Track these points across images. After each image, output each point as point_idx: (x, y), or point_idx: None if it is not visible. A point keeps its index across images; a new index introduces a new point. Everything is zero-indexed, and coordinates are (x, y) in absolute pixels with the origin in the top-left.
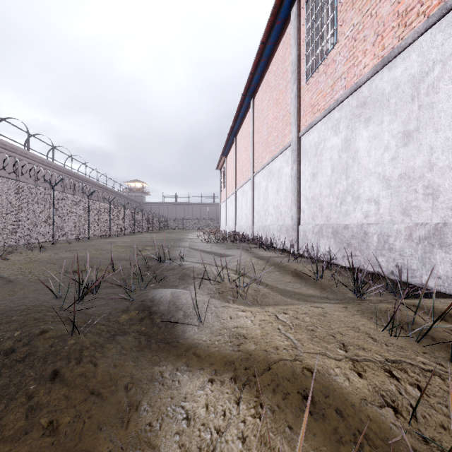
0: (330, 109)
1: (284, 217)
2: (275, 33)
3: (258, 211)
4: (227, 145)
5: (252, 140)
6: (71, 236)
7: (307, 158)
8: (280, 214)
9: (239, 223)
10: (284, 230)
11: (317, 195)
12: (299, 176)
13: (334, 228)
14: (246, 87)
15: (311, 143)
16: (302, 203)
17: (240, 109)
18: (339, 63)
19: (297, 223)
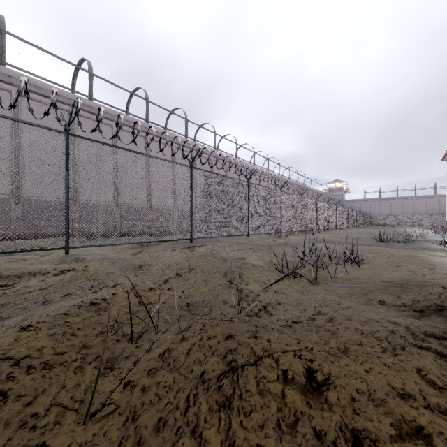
0: None
1: None
2: None
3: None
4: None
5: None
6: (321, 227)
7: None
8: None
9: None
10: None
11: None
12: None
13: None
14: None
15: None
16: None
17: None
18: None
19: None
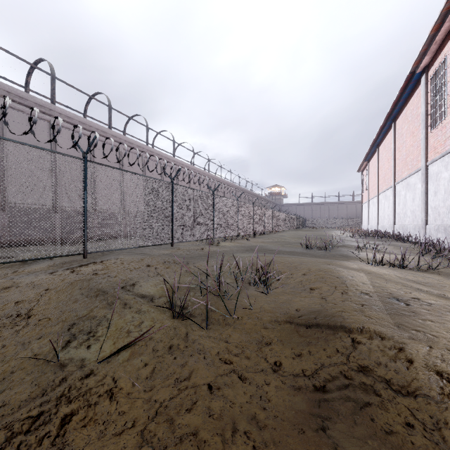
0: (443, 155)
1: (418, 219)
2: (410, 87)
3: (399, 213)
4: (369, 153)
5: (393, 156)
6: (258, 231)
7: (431, 181)
8: (415, 217)
9: (381, 223)
10: (417, 228)
11: (437, 206)
12: (427, 192)
13: (444, 227)
14: (387, 116)
15: (434, 172)
16: (429, 210)
17: (382, 128)
18: (447, 129)
19: (425, 223)
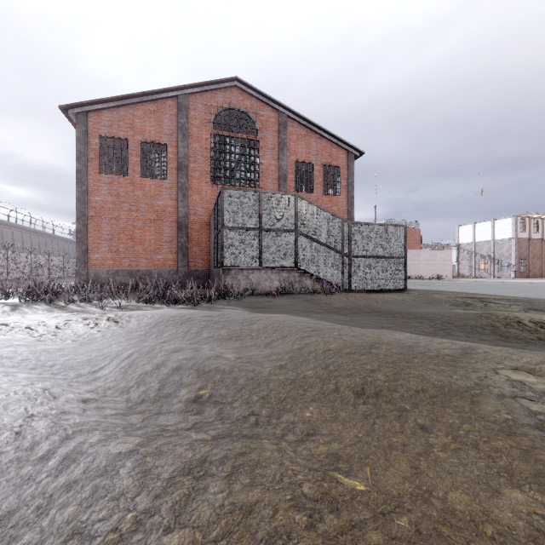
0: None
1: None
2: None
3: None
4: None
5: None
6: None
7: None
8: None
9: None
10: None
11: None
12: None
13: None
14: None
15: None
16: None
17: None
18: None
19: None
